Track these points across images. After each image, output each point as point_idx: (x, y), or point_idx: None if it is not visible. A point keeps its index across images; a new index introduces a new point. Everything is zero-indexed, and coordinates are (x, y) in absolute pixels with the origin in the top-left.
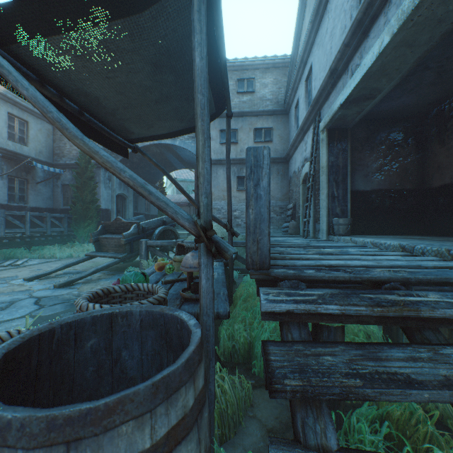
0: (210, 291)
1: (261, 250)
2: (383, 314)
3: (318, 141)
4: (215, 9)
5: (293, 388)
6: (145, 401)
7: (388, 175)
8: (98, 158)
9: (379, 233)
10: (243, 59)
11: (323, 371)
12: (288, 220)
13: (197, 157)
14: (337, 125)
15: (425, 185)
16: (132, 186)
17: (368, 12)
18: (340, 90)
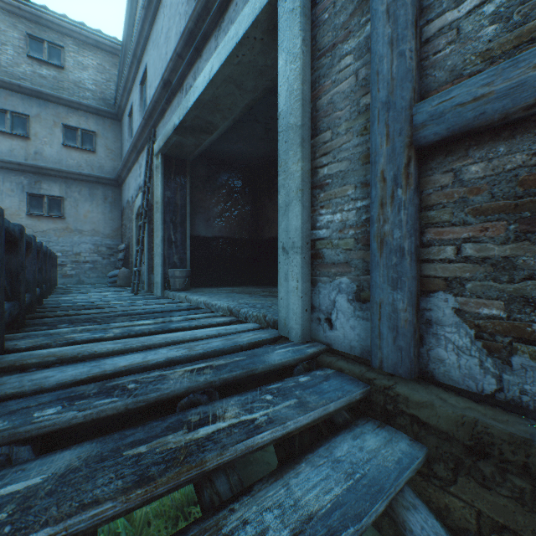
0: None
1: None
2: (148, 496)
3: (154, 168)
4: None
5: None
6: None
7: (229, 222)
8: None
9: (221, 285)
10: (40, 7)
11: None
12: (119, 266)
13: None
14: (175, 153)
15: (259, 236)
16: None
17: (200, 26)
18: (176, 110)
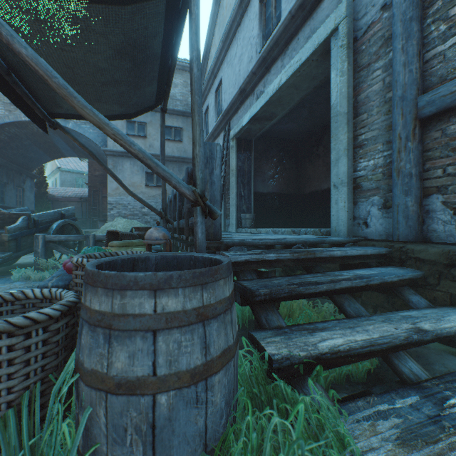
0: (204, 242)
1: (215, 224)
2: (298, 257)
3: (228, 148)
4: (181, 22)
5: (265, 293)
6: (226, 271)
7: (278, 182)
8: (109, 130)
9: (273, 227)
10: None
11: (277, 285)
12: None
13: (193, 142)
14: (244, 136)
15: (301, 191)
16: (140, 158)
17: (270, 54)
18: (248, 108)
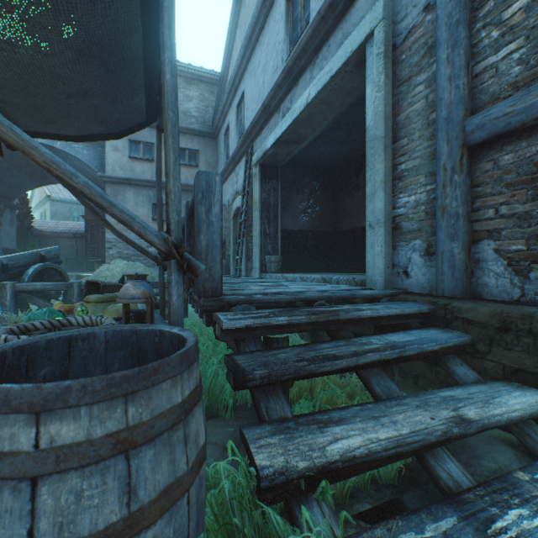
0: (181, 308)
1: (213, 277)
2: (317, 320)
3: (250, 175)
4: None
5: (262, 376)
6: (177, 366)
7: (311, 217)
8: (38, 156)
9: (304, 271)
10: None
11: (281, 362)
12: None
13: (166, 173)
14: (269, 162)
15: (338, 228)
16: (86, 194)
17: (298, 63)
18: (273, 128)
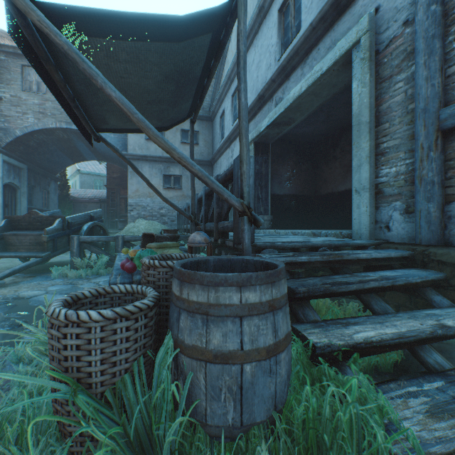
0: (250, 247)
1: None
2: (327, 260)
3: None
4: (221, 50)
5: (303, 291)
6: (284, 272)
7: (294, 184)
8: (176, 154)
9: (289, 228)
10: None
11: (312, 284)
12: None
13: (241, 161)
14: (262, 140)
15: (317, 193)
16: (199, 176)
17: (290, 62)
18: (266, 113)
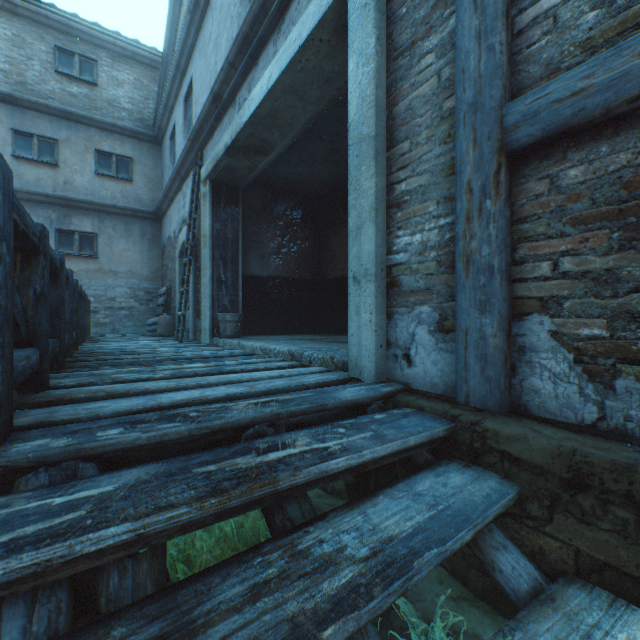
0: None
1: None
2: (221, 507)
3: (200, 197)
4: None
5: None
6: None
7: (287, 260)
8: None
9: (278, 333)
10: (71, 15)
11: None
12: (159, 313)
13: None
14: (225, 179)
15: (322, 276)
16: None
17: (256, 29)
18: (227, 128)
